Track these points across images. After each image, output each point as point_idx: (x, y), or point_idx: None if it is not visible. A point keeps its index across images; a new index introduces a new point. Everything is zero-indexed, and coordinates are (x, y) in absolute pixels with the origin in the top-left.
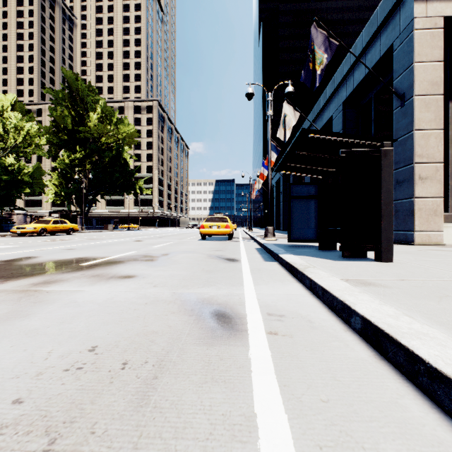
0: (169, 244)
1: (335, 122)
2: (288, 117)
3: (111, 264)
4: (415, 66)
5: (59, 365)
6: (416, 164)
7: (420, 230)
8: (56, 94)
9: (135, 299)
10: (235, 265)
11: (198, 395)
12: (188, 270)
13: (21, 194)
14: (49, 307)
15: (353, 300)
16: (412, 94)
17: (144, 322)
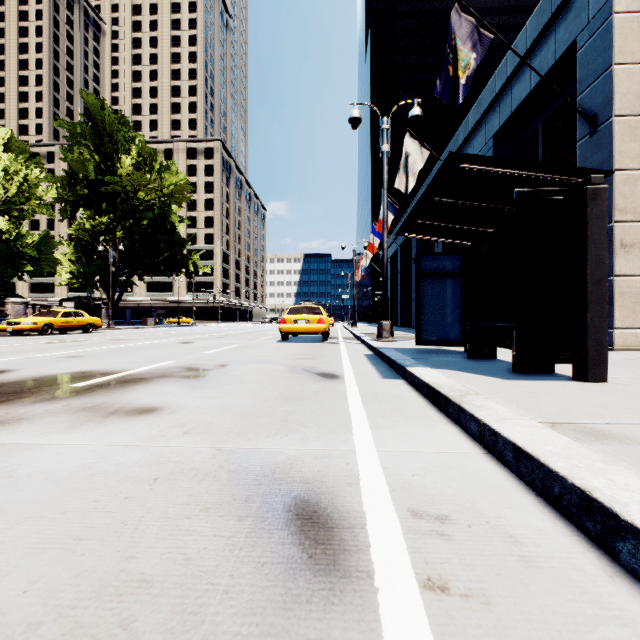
0: (232, 348)
1: None
2: (412, 157)
3: (126, 384)
4: (615, 70)
5: None
6: (616, 223)
7: (623, 327)
8: (71, 129)
9: (138, 466)
10: (334, 387)
11: None
12: (255, 395)
13: (23, 274)
14: None
15: (610, 490)
16: (609, 115)
17: (131, 542)
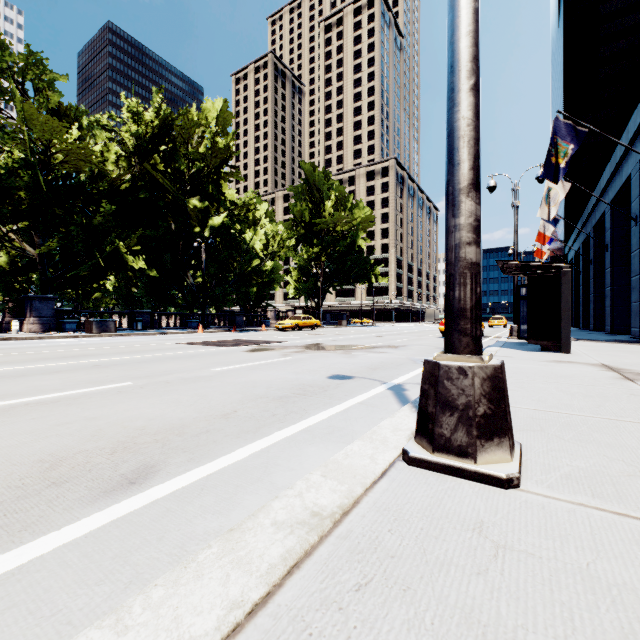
0: (407, 340)
1: (632, 183)
2: (553, 191)
3: (370, 348)
4: None
5: (376, 362)
6: None
7: None
8: (296, 191)
9: (390, 357)
10: None
11: (410, 366)
12: (417, 352)
13: None
14: (359, 356)
15: None
16: None
17: (395, 360)
